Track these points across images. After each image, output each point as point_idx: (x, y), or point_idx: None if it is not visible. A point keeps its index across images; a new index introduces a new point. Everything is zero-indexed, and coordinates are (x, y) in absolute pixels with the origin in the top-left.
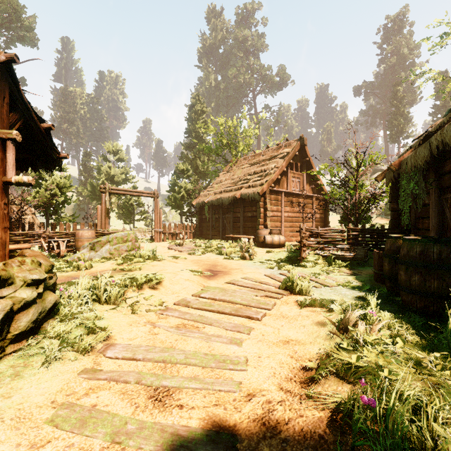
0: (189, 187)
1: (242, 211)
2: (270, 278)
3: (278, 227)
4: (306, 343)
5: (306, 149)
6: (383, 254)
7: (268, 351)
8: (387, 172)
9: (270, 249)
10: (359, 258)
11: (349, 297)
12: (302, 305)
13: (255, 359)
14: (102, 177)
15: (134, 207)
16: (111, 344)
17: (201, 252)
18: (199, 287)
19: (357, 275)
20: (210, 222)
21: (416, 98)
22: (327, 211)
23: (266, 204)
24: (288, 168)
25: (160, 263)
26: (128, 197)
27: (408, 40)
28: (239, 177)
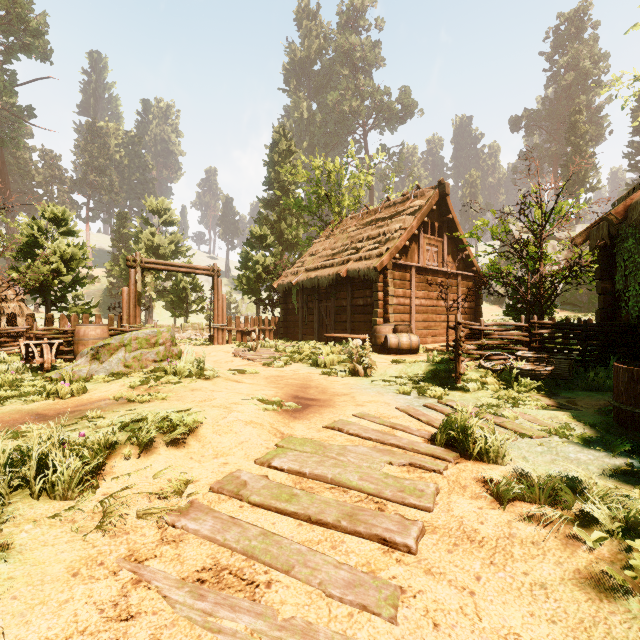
0: (270, 261)
1: (350, 296)
2: (409, 416)
3: (406, 322)
4: None
5: (449, 202)
6: None
7: None
8: (593, 229)
9: (395, 357)
10: (559, 376)
11: (593, 470)
12: (505, 499)
13: None
14: (141, 248)
15: (189, 293)
16: None
17: (283, 362)
18: (272, 440)
19: (571, 409)
20: (300, 314)
21: (603, 133)
22: (479, 296)
23: (386, 285)
24: (420, 231)
25: (208, 383)
26: (178, 277)
27: (591, 48)
28: (345, 245)
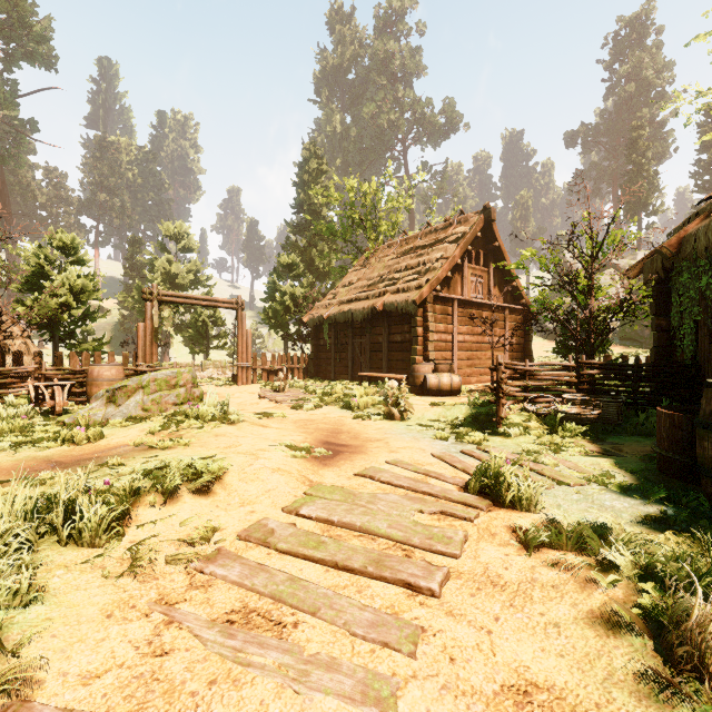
0: (299, 293)
1: (386, 332)
2: (445, 463)
3: (448, 360)
4: (583, 708)
5: (495, 228)
6: (700, 421)
7: None
8: (647, 261)
9: (435, 399)
10: (607, 420)
11: (626, 518)
12: (532, 546)
13: None
14: (157, 277)
15: (210, 327)
16: None
17: (313, 405)
18: (300, 488)
19: (615, 455)
20: (332, 351)
21: (668, 150)
22: (528, 332)
23: (426, 319)
24: (464, 260)
25: (233, 428)
26: (198, 310)
27: (654, 56)
28: (381, 275)
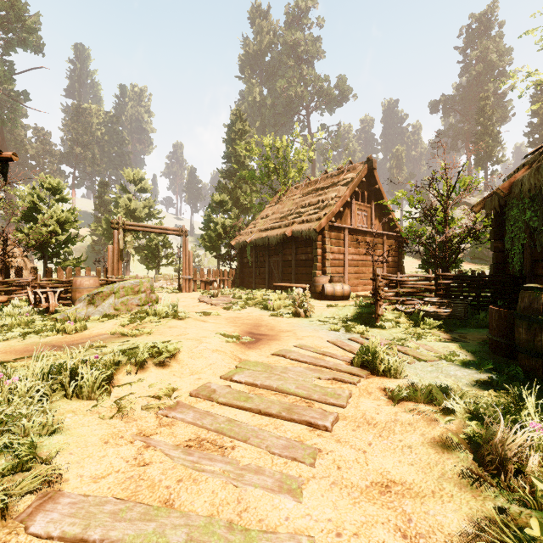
0: (228, 223)
1: (294, 252)
2: (337, 347)
3: (340, 274)
4: (424, 493)
5: (376, 174)
6: (517, 314)
7: (353, 517)
8: (488, 199)
9: (330, 302)
10: (456, 316)
11: (464, 382)
12: (396, 399)
13: (330, 542)
14: (120, 211)
15: (160, 249)
16: (52, 496)
17: (240, 306)
18: (233, 363)
19: (460, 341)
20: (253, 267)
21: (507, 115)
22: (401, 252)
23: (324, 243)
24: (352, 198)
25: (181, 322)
26: (152, 236)
27: (497, 44)
28: (290, 210)
